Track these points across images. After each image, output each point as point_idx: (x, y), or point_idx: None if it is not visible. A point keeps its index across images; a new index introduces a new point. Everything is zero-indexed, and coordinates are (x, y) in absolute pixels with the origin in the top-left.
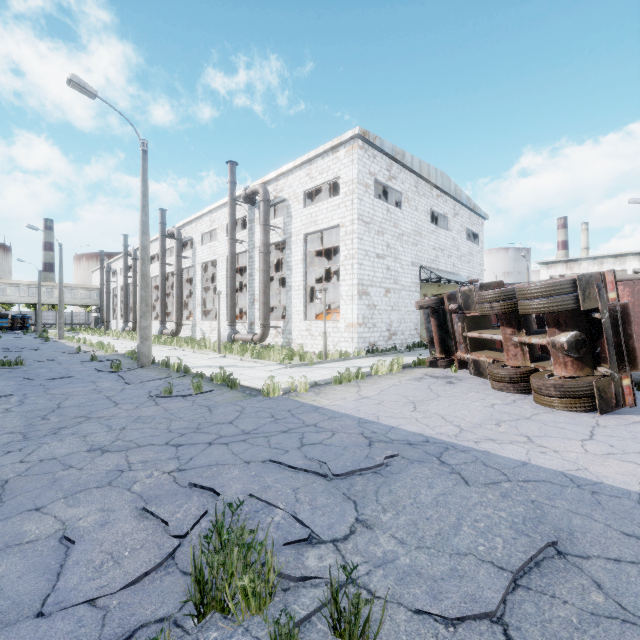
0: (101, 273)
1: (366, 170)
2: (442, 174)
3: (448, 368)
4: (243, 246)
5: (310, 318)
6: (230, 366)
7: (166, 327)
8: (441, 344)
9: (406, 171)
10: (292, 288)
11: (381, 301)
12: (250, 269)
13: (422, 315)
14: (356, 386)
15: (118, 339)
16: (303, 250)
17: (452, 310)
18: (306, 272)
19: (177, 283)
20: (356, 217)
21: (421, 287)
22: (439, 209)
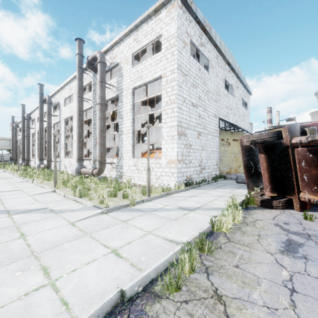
0: (12, 130)
1: (184, 29)
2: (232, 55)
3: (284, 209)
4: (89, 104)
5: (138, 156)
6: (36, 210)
7: (43, 163)
8: (273, 182)
9: (211, 44)
10: (123, 132)
11: (195, 142)
12: (94, 120)
13: (220, 154)
14: (216, 304)
15: (5, 171)
16: (131, 101)
17: (300, 143)
18: (134, 119)
19: (48, 133)
20: (176, 66)
21: (220, 133)
22: (229, 80)
